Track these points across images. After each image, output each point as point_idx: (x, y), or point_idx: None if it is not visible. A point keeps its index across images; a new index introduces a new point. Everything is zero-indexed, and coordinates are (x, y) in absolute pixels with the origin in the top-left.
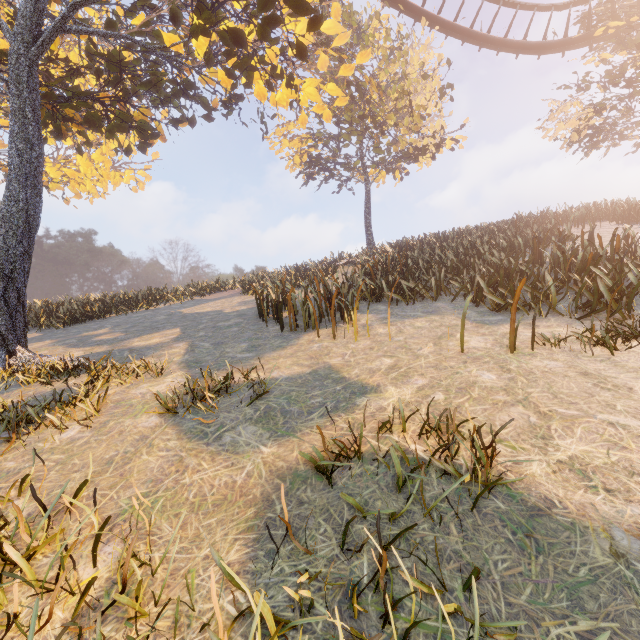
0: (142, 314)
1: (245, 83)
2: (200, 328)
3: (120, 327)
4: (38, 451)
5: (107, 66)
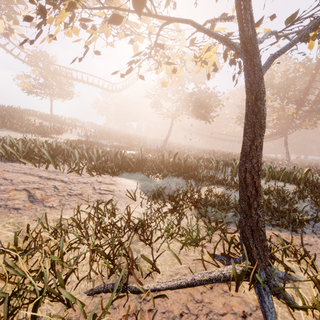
0: None
1: None
2: None
3: None
4: None
5: None
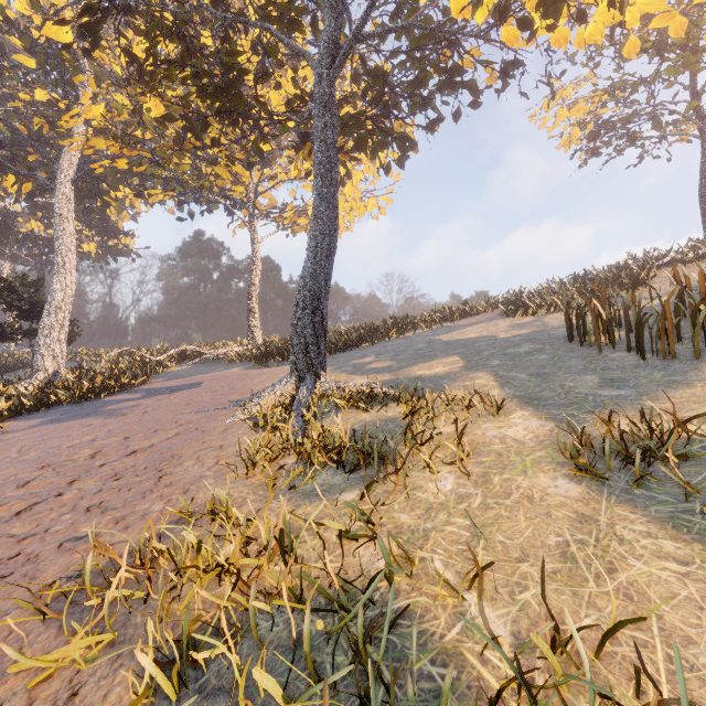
0: (396, 342)
1: (548, 24)
2: (486, 355)
3: (384, 355)
4: (425, 504)
5: (372, 83)
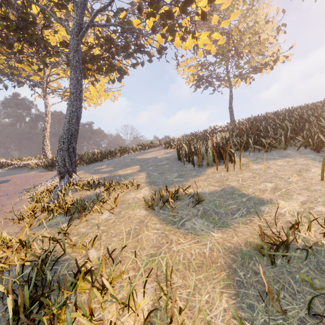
0: (118, 159)
1: (171, 39)
2: (149, 165)
3: (110, 165)
4: (93, 224)
5: (105, 42)
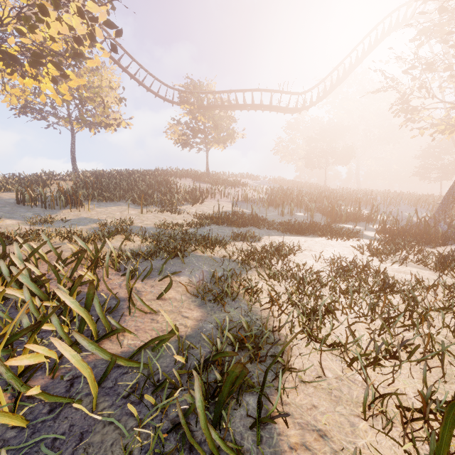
0: None
1: (8, 72)
2: None
3: None
4: None
5: None
